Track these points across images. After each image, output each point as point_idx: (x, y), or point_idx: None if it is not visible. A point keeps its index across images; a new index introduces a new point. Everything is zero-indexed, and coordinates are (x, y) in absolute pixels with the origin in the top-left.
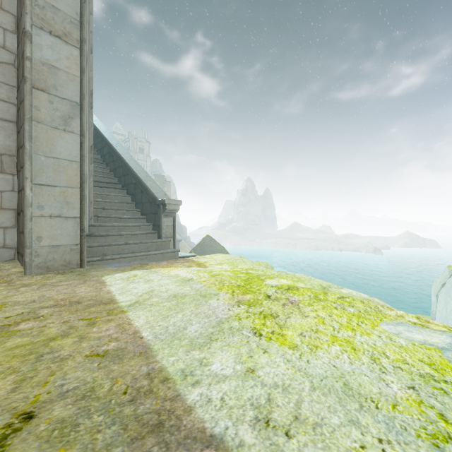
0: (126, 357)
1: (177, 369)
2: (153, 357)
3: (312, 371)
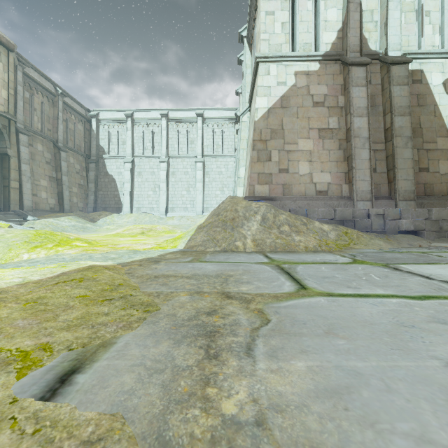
0: (2, 290)
1: (18, 283)
2: (3, 288)
3: (23, 273)
